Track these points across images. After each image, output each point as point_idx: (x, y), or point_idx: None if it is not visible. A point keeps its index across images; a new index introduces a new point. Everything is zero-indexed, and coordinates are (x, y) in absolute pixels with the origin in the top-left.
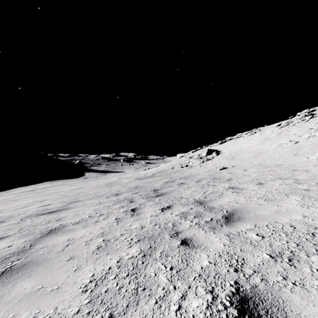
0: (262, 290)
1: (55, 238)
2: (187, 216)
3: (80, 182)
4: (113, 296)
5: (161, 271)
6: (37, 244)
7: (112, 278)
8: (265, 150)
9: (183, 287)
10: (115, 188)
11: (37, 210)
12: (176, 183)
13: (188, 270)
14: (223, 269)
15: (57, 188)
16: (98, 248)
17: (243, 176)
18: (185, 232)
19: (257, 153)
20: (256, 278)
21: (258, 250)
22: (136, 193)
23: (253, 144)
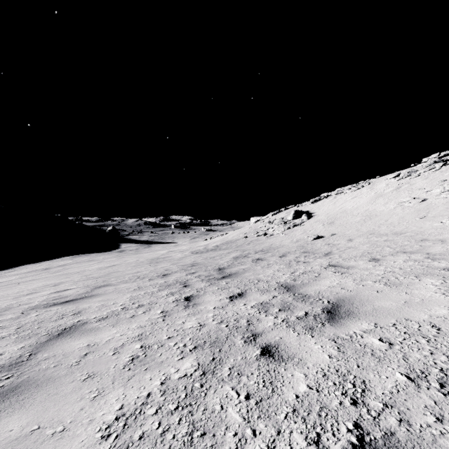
0: (403, 442)
1: (68, 343)
2: (268, 309)
3: (113, 257)
4: (151, 447)
5: (231, 401)
6: (40, 352)
7: (152, 414)
8: (378, 212)
9: (268, 433)
10: (162, 265)
11: (47, 299)
12: (250, 259)
13: (274, 400)
14: (332, 399)
15: (81, 266)
16: (132, 360)
17: (348, 249)
18: (267, 335)
19: (366, 215)
20: (389, 417)
21: (385, 367)
22: (193, 273)
23: (360, 203)
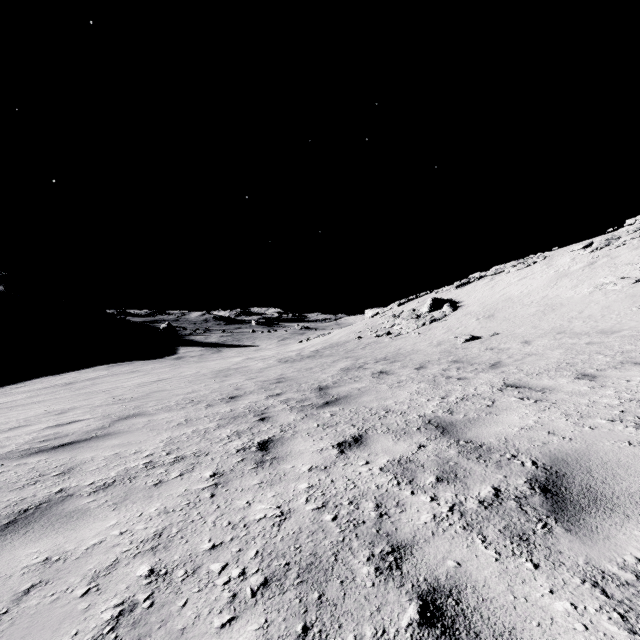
0: None
1: (12, 551)
2: (414, 476)
3: (165, 367)
4: None
5: None
6: None
7: None
8: (564, 299)
9: None
10: (233, 381)
11: (33, 439)
12: (368, 372)
13: None
14: None
15: (117, 380)
16: (116, 619)
17: (529, 357)
18: (425, 551)
19: (546, 305)
20: None
21: None
22: (278, 394)
23: (533, 287)
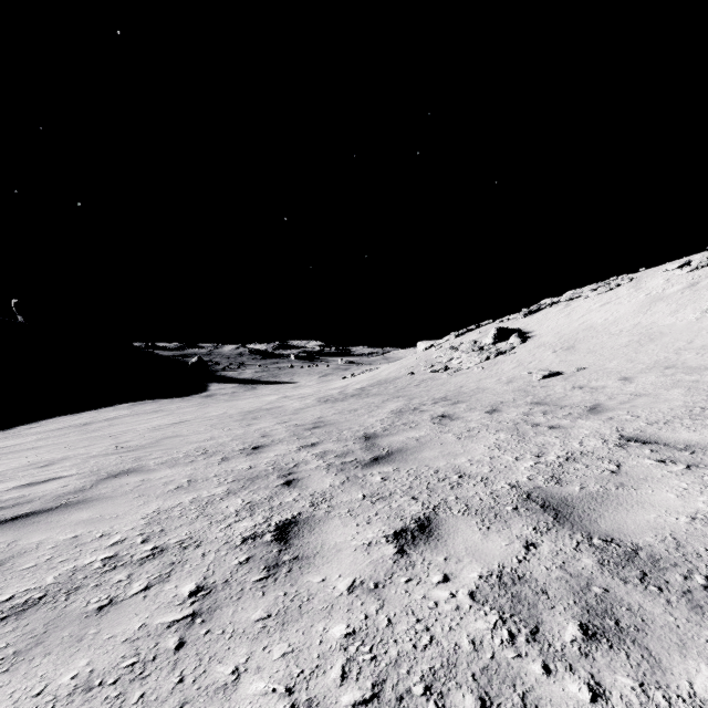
0: None
1: None
2: (538, 620)
3: (192, 406)
4: None
5: None
6: None
7: None
8: (664, 327)
9: None
10: (261, 425)
11: None
12: (426, 415)
13: None
14: None
15: (136, 421)
16: None
17: (638, 398)
18: None
19: (641, 334)
20: None
21: None
22: (313, 444)
23: (620, 314)
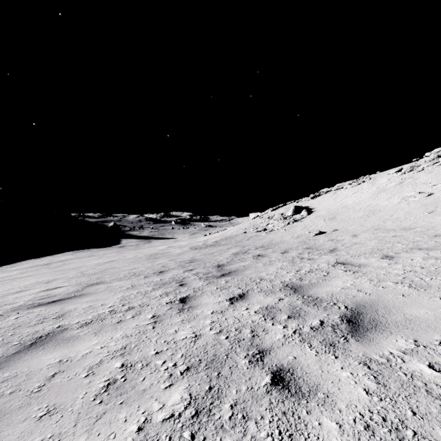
0: None
1: (38, 357)
2: (275, 316)
3: (113, 253)
4: None
5: None
6: (1, 370)
7: None
8: (381, 207)
9: None
10: (160, 261)
11: (33, 298)
12: (250, 255)
13: None
14: None
15: (80, 261)
16: (107, 387)
17: (355, 245)
18: (277, 352)
19: (369, 210)
20: None
21: None
22: (191, 270)
23: (362, 199)
